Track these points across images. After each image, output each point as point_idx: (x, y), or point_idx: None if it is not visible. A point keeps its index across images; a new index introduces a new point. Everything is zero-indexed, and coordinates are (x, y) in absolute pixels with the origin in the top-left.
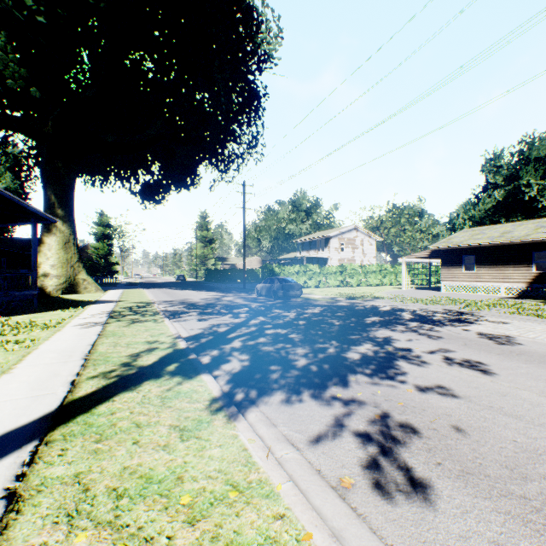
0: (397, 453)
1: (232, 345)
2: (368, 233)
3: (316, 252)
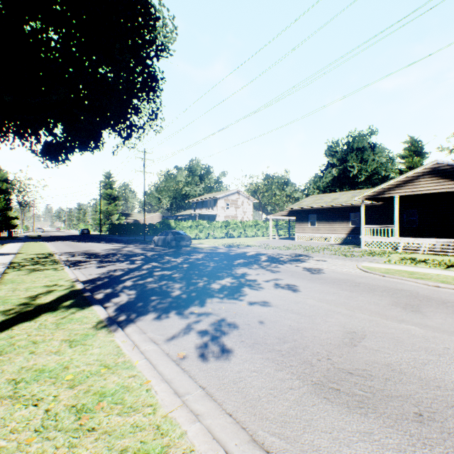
0: (221, 339)
1: (124, 285)
2: (248, 196)
3: (207, 210)
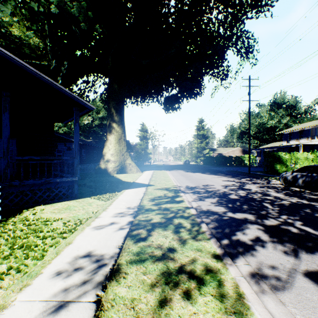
0: None
1: None
2: None
3: (309, 139)
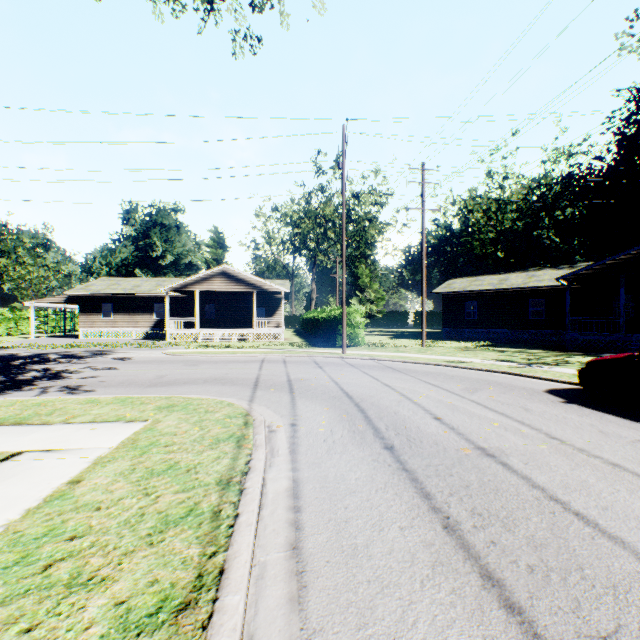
0: (80, 389)
1: None
2: None
3: None
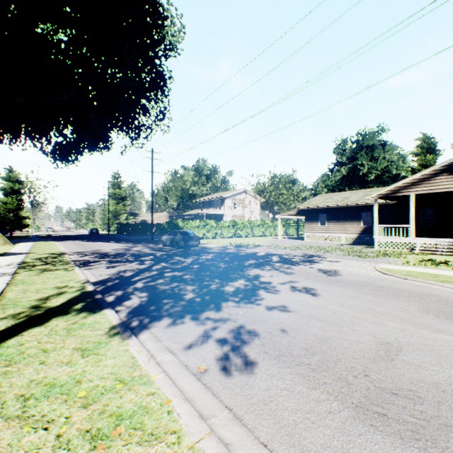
0: (242, 349)
1: (135, 286)
2: (255, 195)
3: (215, 209)
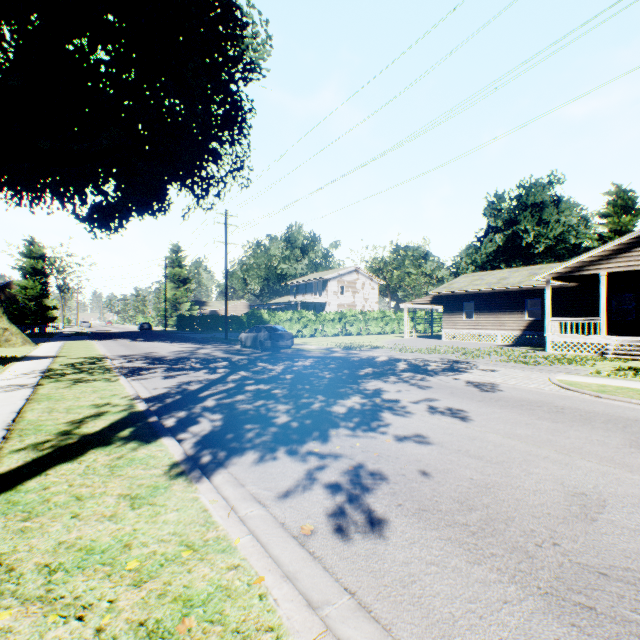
0: (364, 499)
1: (204, 405)
2: (371, 275)
3: (313, 296)
